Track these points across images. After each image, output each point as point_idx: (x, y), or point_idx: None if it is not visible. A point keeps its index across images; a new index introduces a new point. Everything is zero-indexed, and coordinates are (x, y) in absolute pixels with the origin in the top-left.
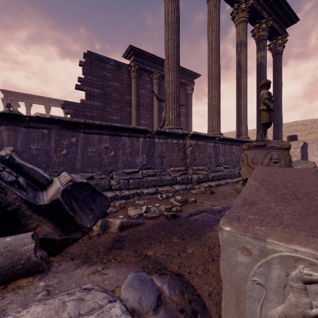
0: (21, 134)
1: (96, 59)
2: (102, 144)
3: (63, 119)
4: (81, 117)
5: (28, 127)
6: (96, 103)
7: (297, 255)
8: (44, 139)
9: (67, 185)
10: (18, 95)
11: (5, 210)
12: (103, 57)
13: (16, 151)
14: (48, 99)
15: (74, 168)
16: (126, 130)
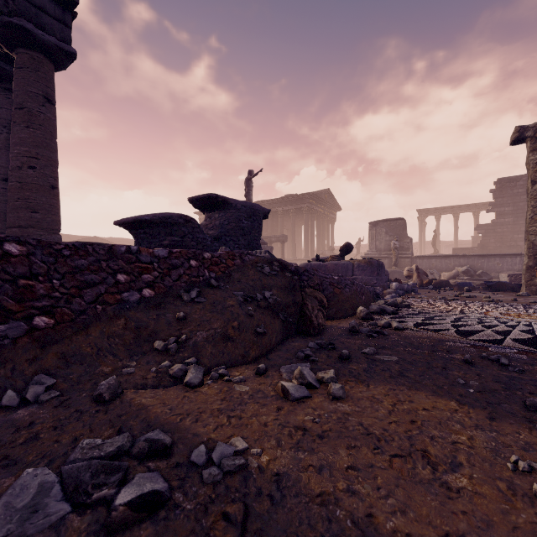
0: (466, 260)
1: (506, 182)
2: (495, 261)
3: (479, 255)
4: (491, 234)
5: (468, 258)
6: (506, 220)
7: (503, 275)
8: (473, 261)
9: (481, 272)
10: (429, 210)
11: (471, 274)
12: (514, 178)
13: (464, 265)
14: (456, 207)
15: (483, 270)
16: (508, 255)
